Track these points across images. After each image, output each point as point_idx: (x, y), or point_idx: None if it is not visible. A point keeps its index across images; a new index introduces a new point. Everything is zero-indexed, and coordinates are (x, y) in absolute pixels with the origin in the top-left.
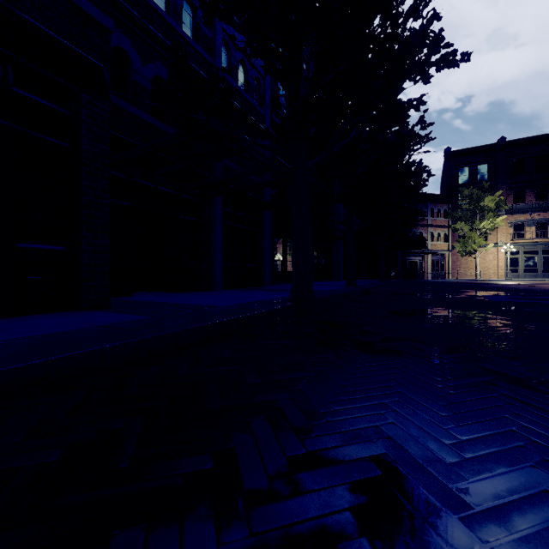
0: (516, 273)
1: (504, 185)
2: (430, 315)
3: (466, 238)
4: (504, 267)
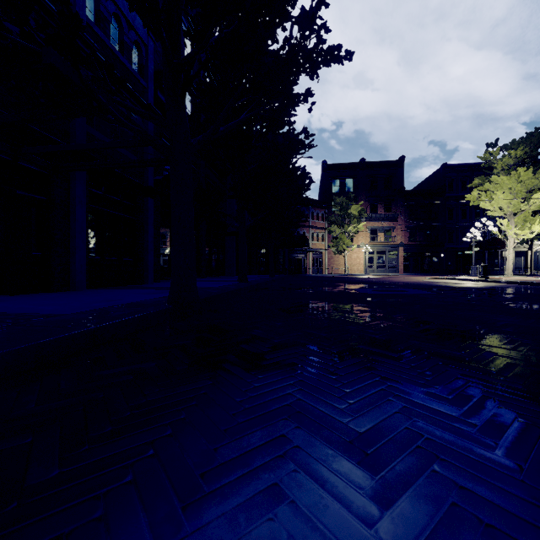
0: (372, 269)
1: (364, 198)
2: (316, 310)
3: (338, 239)
4: (364, 264)
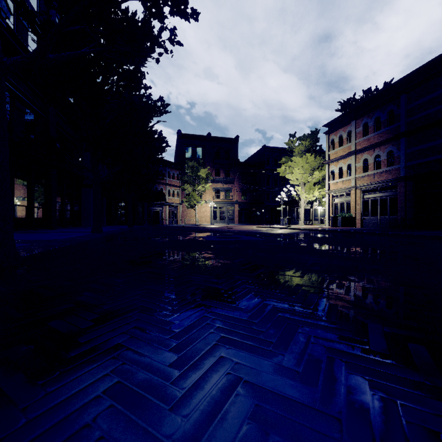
0: (216, 220)
1: (210, 164)
2: (165, 260)
3: (190, 196)
4: (210, 216)
